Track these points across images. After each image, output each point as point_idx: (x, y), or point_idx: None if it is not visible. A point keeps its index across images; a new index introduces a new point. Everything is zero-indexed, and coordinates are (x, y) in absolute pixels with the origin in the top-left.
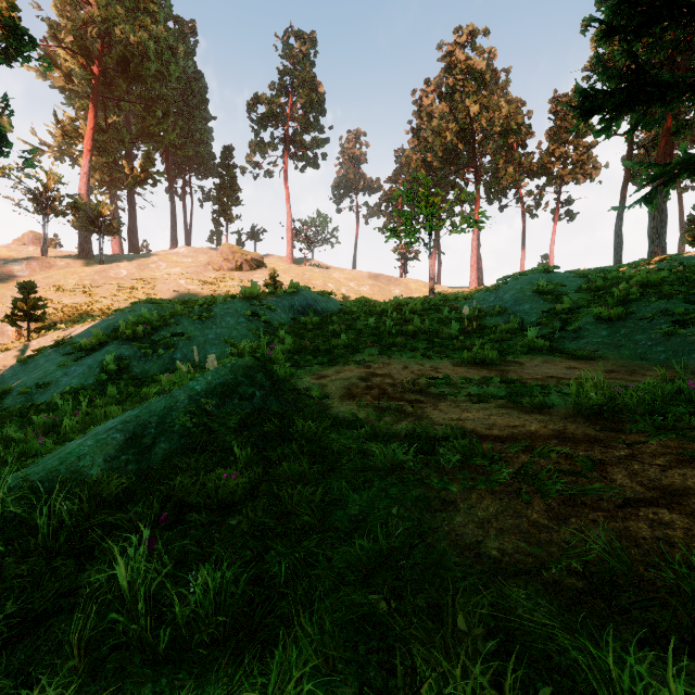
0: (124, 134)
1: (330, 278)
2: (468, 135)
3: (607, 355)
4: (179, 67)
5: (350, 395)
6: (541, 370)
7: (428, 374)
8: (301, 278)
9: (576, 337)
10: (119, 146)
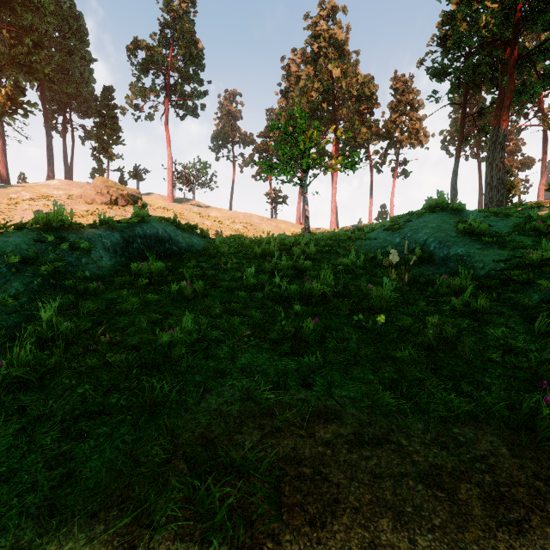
0: None
1: (208, 216)
2: (330, 96)
3: None
4: None
5: None
6: None
7: None
8: (179, 215)
9: None
10: None
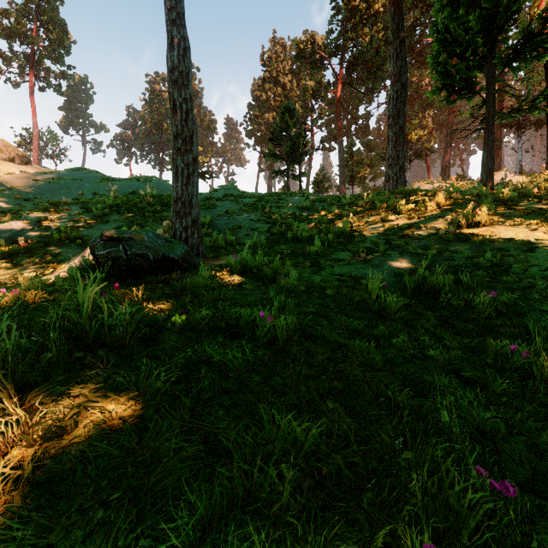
0: None
1: None
2: None
3: None
4: None
5: None
6: None
7: None
8: None
9: None
10: None
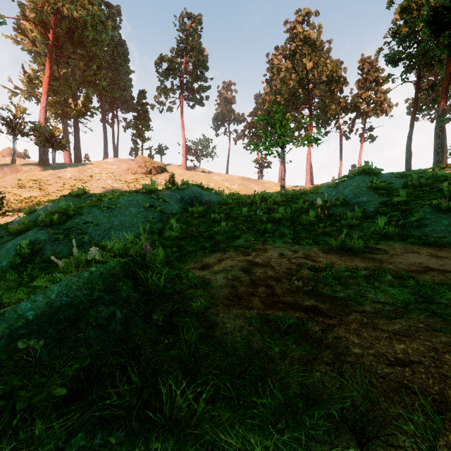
0: (71, 81)
1: (211, 179)
2: (305, 83)
3: None
4: (108, 36)
5: (235, 298)
6: (412, 260)
7: (306, 263)
8: (191, 179)
9: (419, 225)
10: (68, 89)
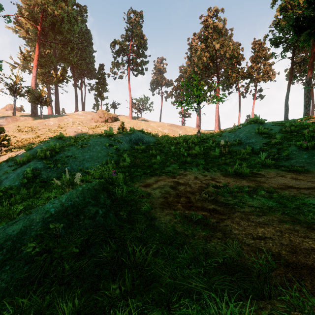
0: (53, 58)
1: (149, 126)
2: (214, 58)
3: (311, 170)
4: (78, 27)
5: (166, 204)
6: (279, 181)
7: (211, 183)
8: (135, 126)
9: (287, 158)
10: (51, 64)
